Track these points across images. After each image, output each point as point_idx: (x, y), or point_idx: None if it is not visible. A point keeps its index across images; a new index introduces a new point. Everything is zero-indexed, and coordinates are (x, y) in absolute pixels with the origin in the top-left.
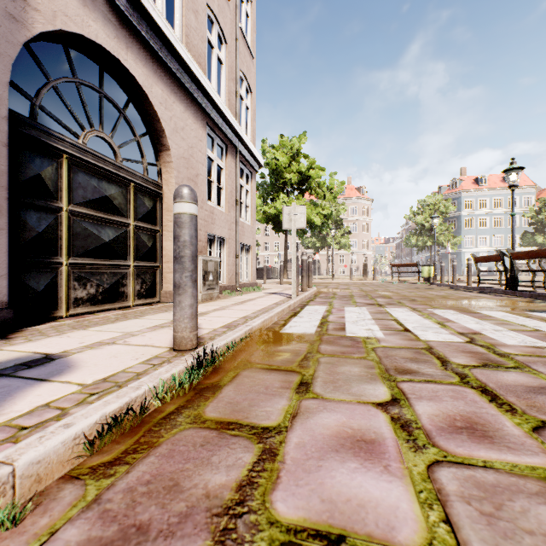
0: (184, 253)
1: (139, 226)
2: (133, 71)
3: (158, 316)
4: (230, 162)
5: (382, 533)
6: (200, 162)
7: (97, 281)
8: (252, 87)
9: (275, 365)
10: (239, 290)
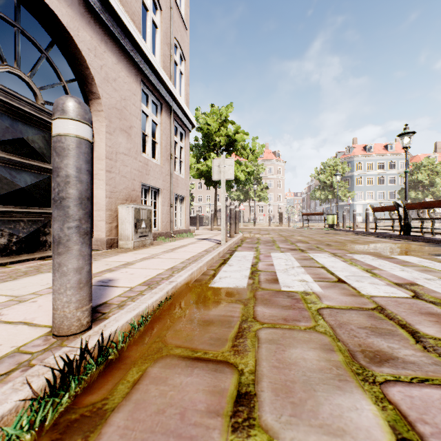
0: (66, 194)
1: None
2: (55, 8)
3: None
4: (165, 119)
5: None
6: (134, 115)
7: (10, 230)
8: (186, 55)
9: (201, 349)
10: (173, 236)
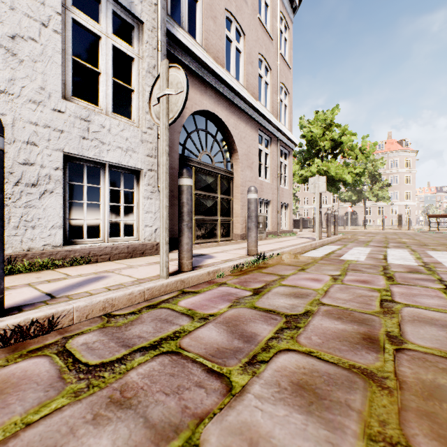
0: (252, 215)
1: (222, 197)
2: (220, 116)
3: (235, 245)
4: (273, 148)
5: (308, 287)
6: (254, 154)
7: (205, 227)
8: (290, 89)
9: (292, 264)
10: (279, 235)
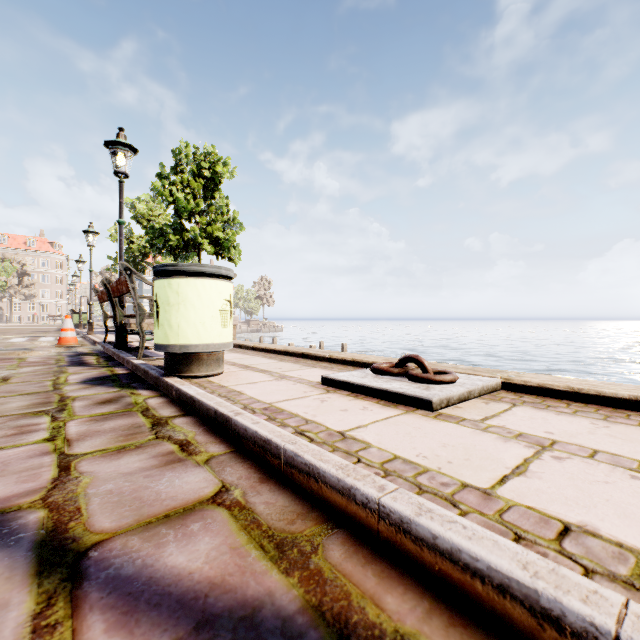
0: None
1: None
2: None
3: None
4: None
5: None
6: None
7: None
8: None
9: None
10: None
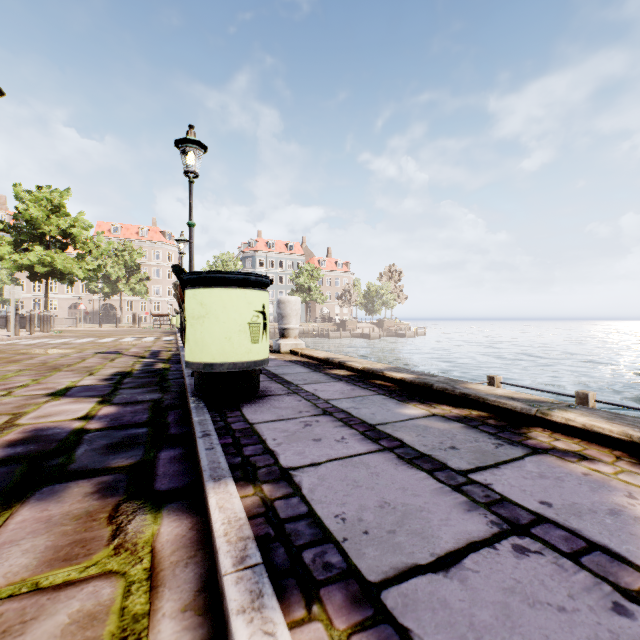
0: None
1: None
2: None
3: None
4: None
5: None
6: None
7: None
8: None
9: None
10: None
